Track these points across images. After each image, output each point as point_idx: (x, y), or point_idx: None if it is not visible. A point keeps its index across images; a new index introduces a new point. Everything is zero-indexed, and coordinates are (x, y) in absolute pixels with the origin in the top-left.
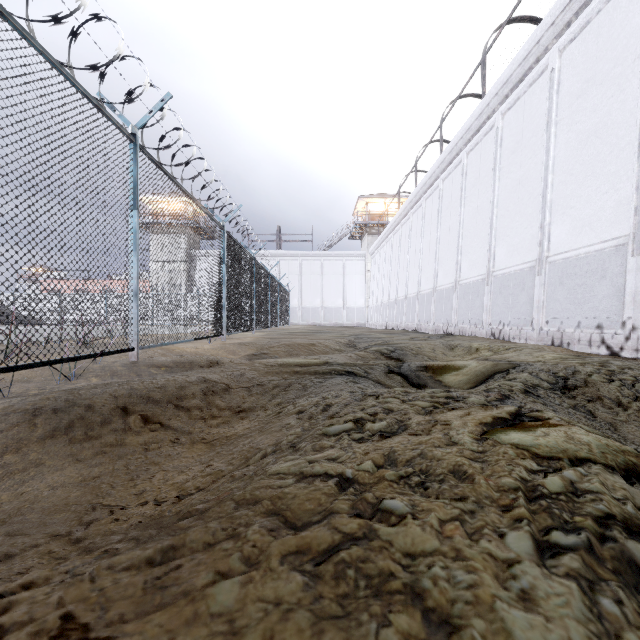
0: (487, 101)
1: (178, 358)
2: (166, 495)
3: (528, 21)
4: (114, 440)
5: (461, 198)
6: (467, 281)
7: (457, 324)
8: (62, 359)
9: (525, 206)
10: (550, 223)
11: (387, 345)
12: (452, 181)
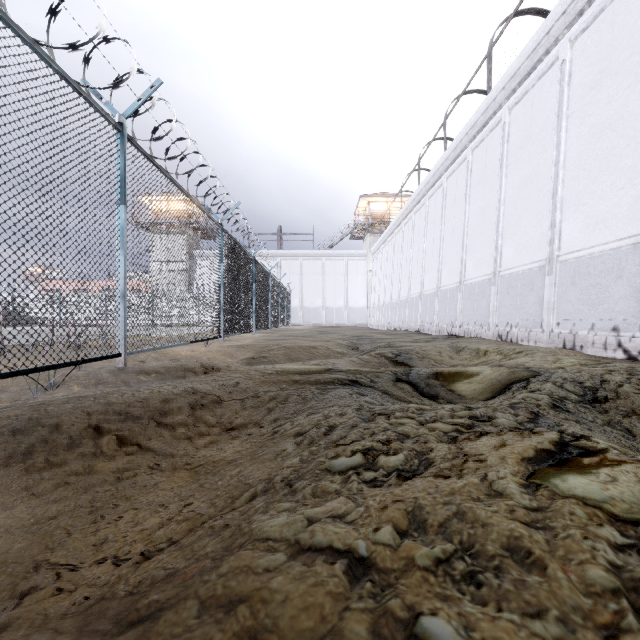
0: (493, 96)
1: (170, 363)
2: (130, 549)
3: (535, 14)
4: (81, 468)
5: (466, 196)
6: (472, 281)
7: (462, 325)
8: (35, 368)
9: (534, 203)
10: (561, 221)
11: (391, 348)
12: (456, 179)
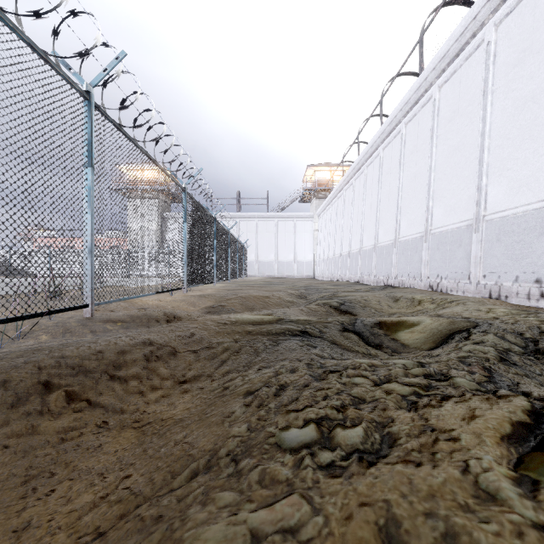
0: (425, 75)
1: (136, 313)
2: (49, 542)
3: (461, 4)
4: (23, 428)
5: (400, 164)
6: (406, 238)
7: (397, 277)
8: None
9: (462, 169)
10: (487, 184)
11: (336, 298)
12: (391, 149)
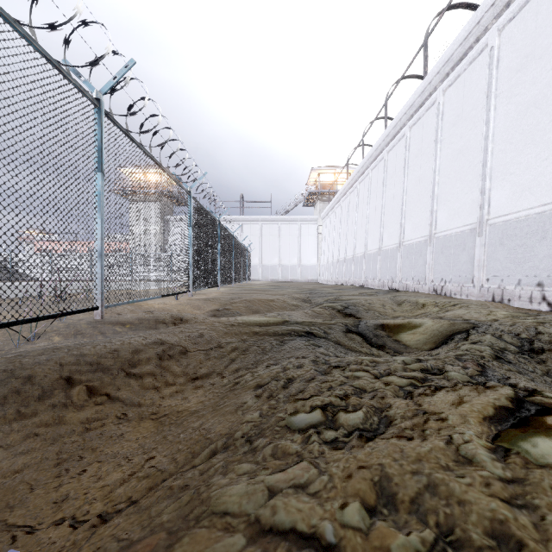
0: (429, 79)
1: (143, 315)
2: (88, 509)
3: (466, 7)
4: (51, 419)
5: (404, 168)
6: (410, 242)
7: (401, 281)
8: (16, 321)
9: (465, 173)
10: (490, 188)
11: (340, 301)
12: (396, 153)
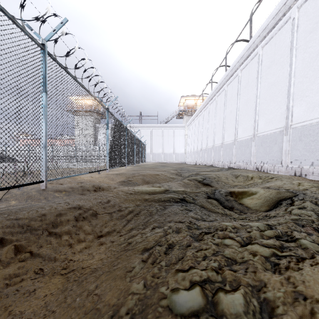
0: (253, 40)
1: (75, 185)
2: None
3: None
4: None
5: (237, 94)
6: (241, 139)
7: (235, 162)
8: None
9: (276, 97)
10: (292, 106)
11: (200, 175)
12: (232, 86)
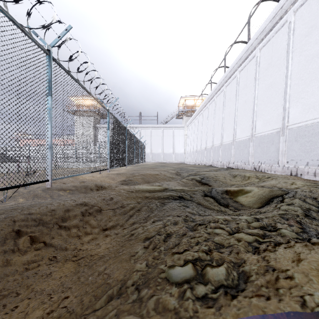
0: (251, 42)
1: (78, 184)
2: None
3: (273, 0)
4: (1, 262)
5: (236, 95)
6: (240, 139)
7: (234, 162)
8: None
9: (273, 98)
10: (289, 107)
11: (199, 175)
12: (231, 87)
